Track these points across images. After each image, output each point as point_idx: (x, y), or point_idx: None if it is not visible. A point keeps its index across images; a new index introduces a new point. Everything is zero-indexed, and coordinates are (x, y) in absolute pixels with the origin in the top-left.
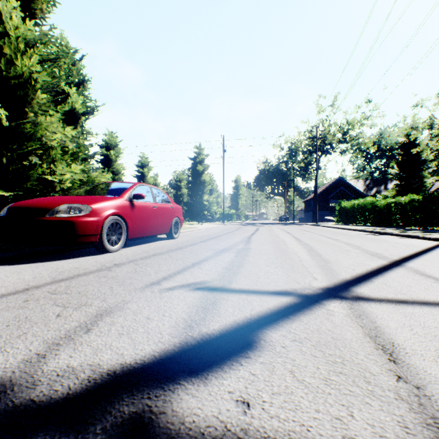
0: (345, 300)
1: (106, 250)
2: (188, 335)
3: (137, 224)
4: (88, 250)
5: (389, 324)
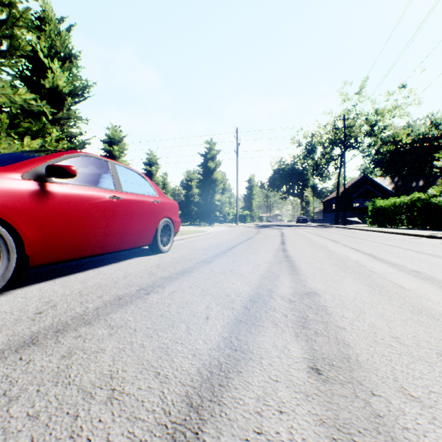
0: None
1: None
2: None
3: (59, 232)
4: None
5: None
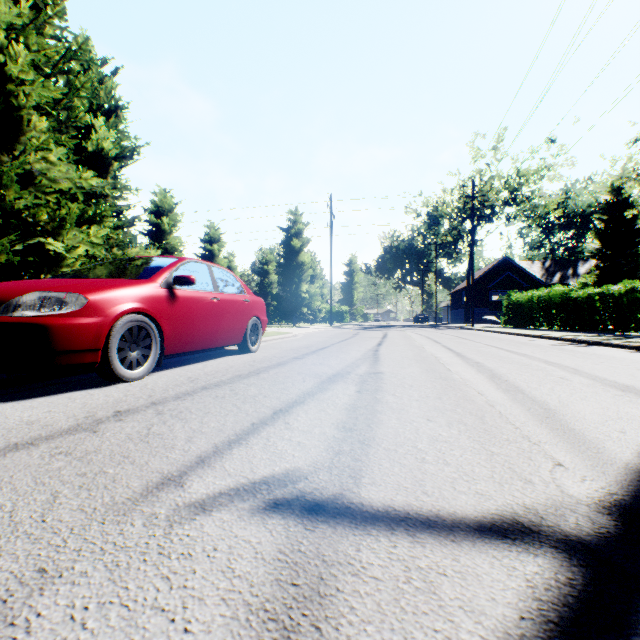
0: None
1: (117, 377)
2: None
3: (181, 329)
4: (93, 375)
5: None
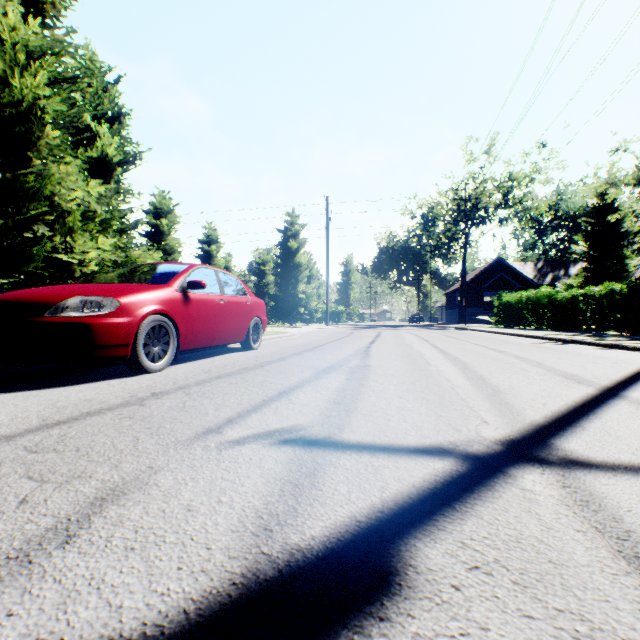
0: (549, 468)
1: (143, 368)
2: (262, 554)
3: (194, 328)
4: (118, 368)
5: None
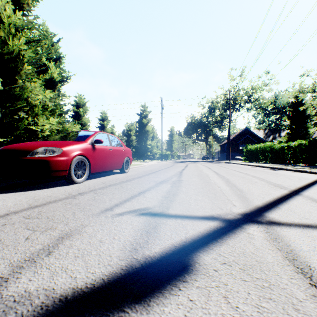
0: (261, 225)
1: (74, 181)
2: (134, 258)
3: (97, 162)
4: (61, 181)
5: (302, 247)
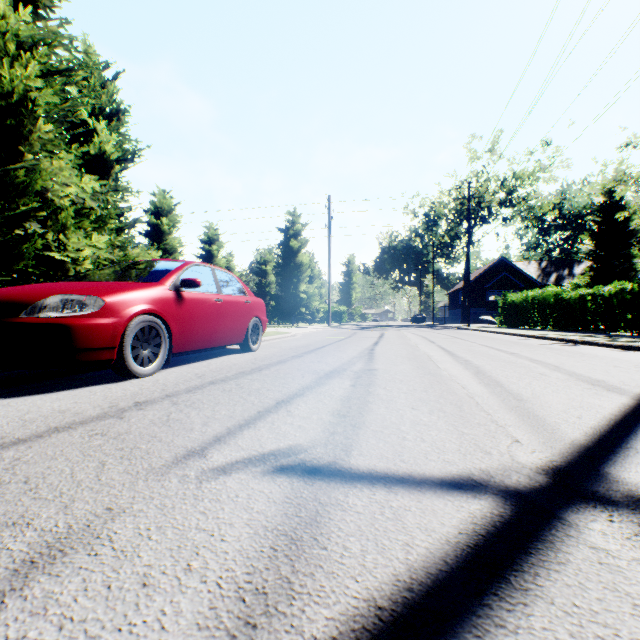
0: (617, 511)
1: (131, 373)
2: None
3: (188, 329)
4: (106, 372)
5: None
